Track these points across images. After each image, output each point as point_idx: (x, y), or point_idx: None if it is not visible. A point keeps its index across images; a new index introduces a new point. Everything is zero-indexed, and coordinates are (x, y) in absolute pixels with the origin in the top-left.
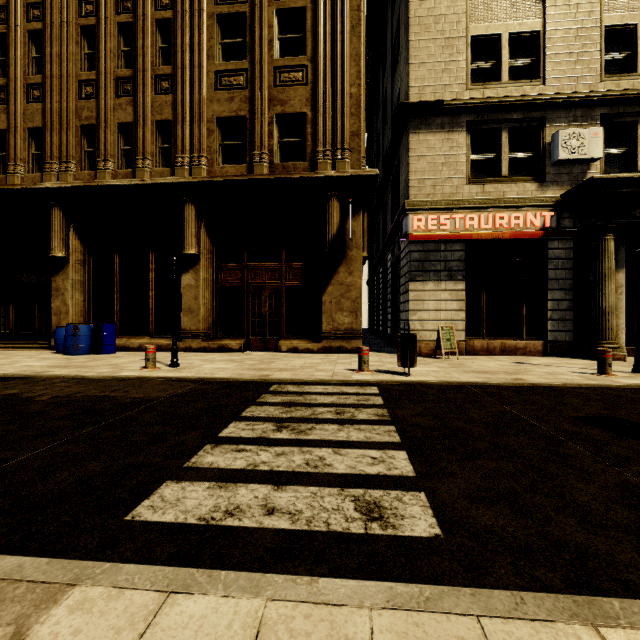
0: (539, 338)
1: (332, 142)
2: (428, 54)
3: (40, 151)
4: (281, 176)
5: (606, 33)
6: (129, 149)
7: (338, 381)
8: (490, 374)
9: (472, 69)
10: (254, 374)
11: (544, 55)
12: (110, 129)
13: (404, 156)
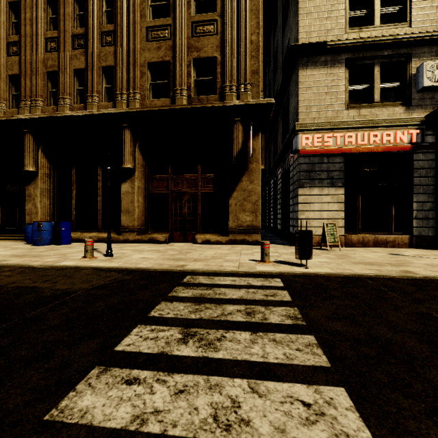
0: (406, 233)
1: (237, 79)
2: (314, 6)
3: (18, 92)
4: (197, 106)
5: None
6: (82, 89)
7: (244, 272)
8: (377, 266)
9: (349, 17)
10: (172, 264)
11: (410, 2)
12: (68, 74)
13: (293, 89)
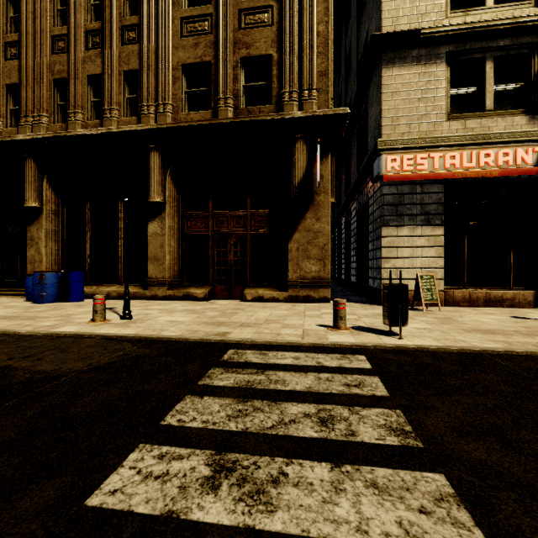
0: (529, 288)
1: (299, 83)
2: None
3: (17, 107)
4: (246, 119)
5: None
6: (98, 101)
7: (311, 344)
8: (502, 335)
9: None
10: (209, 331)
11: None
12: (80, 81)
13: (374, 96)
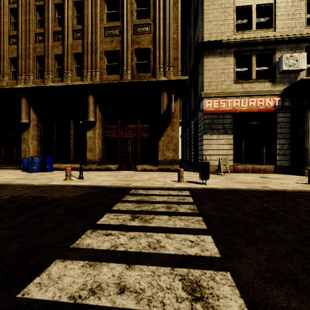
0: (272, 164)
1: (163, 63)
2: (213, 16)
3: (16, 69)
4: (137, 80)
5: (308, 4)
6: (60, 68)
7: (167, 187)
8: (249, 184)
9: (236, 24)
10: (122, 183)
11: (275, 16)
12: (50, 57)
13: (201, 70)
